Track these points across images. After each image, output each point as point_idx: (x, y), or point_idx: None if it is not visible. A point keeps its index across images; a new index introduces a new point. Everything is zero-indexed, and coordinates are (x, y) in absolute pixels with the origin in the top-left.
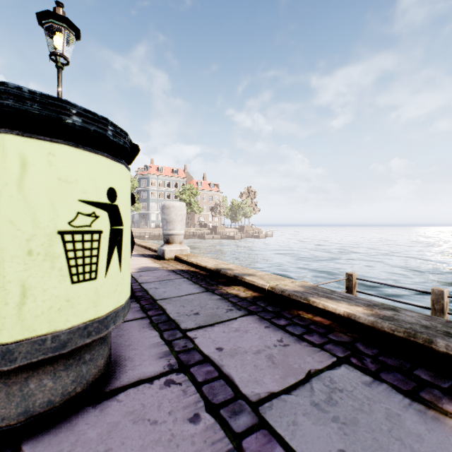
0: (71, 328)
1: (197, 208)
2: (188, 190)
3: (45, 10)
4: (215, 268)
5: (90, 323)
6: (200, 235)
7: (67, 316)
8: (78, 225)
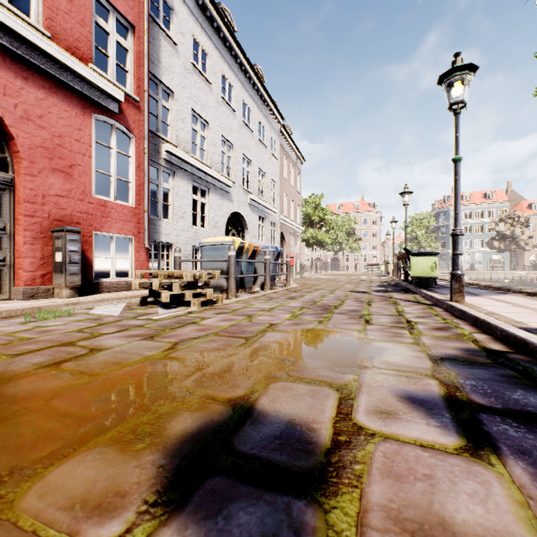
0: (431, 277)
1: (526, 243)
2: (510, 218)
3: (402, 192)
4: (472, 282)
5: (433, 277)
6: (533, 281)
7: (430, 275)
8: (431, 265)
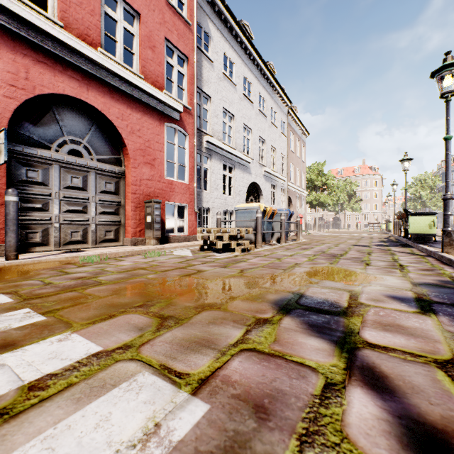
0: (429, 233)
1: None
2: None
3: (402, 159)
4: None
5: (431, 234)
6: None
7: (428, 232)
8: (429, 224)
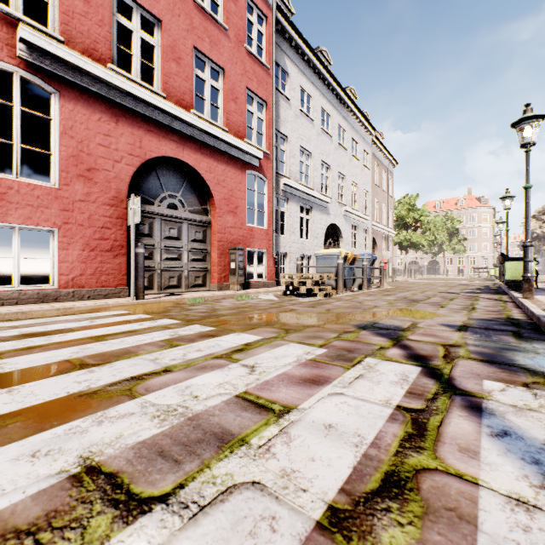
0: None
1: None
2: None
3: (502, 197)
4: None
5: None
6: None
7: None
8: None
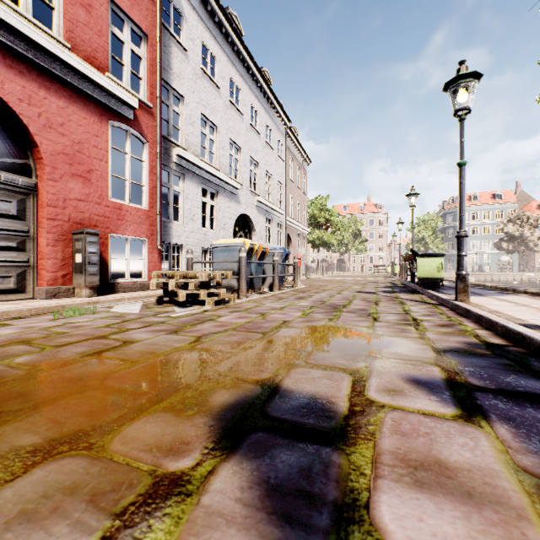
0: (437, 277)
1: (535, 244)
2: (519, 219)
3: (409, 194)
4: (478, 283)
5: (439, 278)
6: None
7: (437, 276)
8: (438, 266)
